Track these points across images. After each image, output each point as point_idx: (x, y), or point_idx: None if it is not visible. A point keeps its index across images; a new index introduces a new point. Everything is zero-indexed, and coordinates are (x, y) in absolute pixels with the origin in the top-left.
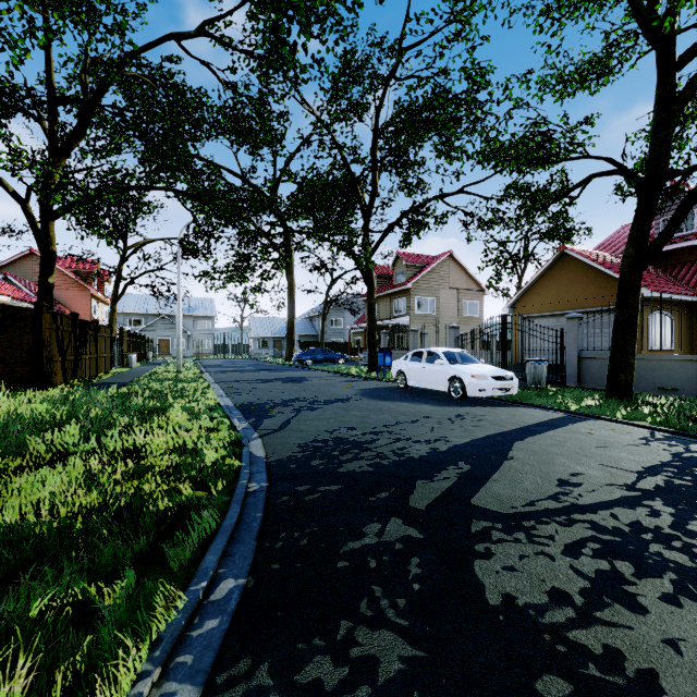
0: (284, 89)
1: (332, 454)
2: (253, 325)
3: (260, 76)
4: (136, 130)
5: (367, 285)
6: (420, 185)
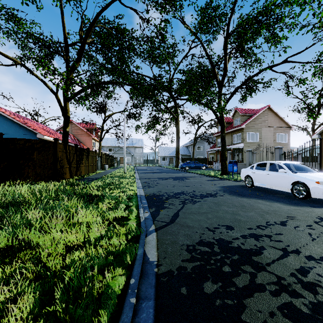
0: (174, 13)
1: (224, 272)
2: (160, 150)
3: (161, 10)
4: (102, 53)
5: (220, 126)
6: (257, 61)
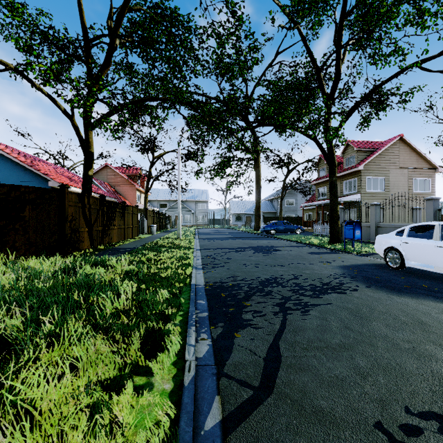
0: None
1: None
2: (232, 206)
3: None
4: (141, 51)
5: (328, 165)
6: (397, 51)
